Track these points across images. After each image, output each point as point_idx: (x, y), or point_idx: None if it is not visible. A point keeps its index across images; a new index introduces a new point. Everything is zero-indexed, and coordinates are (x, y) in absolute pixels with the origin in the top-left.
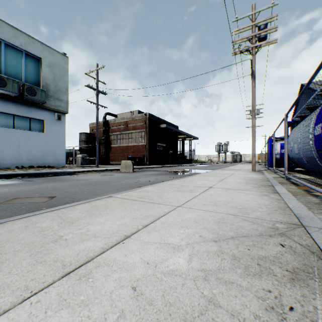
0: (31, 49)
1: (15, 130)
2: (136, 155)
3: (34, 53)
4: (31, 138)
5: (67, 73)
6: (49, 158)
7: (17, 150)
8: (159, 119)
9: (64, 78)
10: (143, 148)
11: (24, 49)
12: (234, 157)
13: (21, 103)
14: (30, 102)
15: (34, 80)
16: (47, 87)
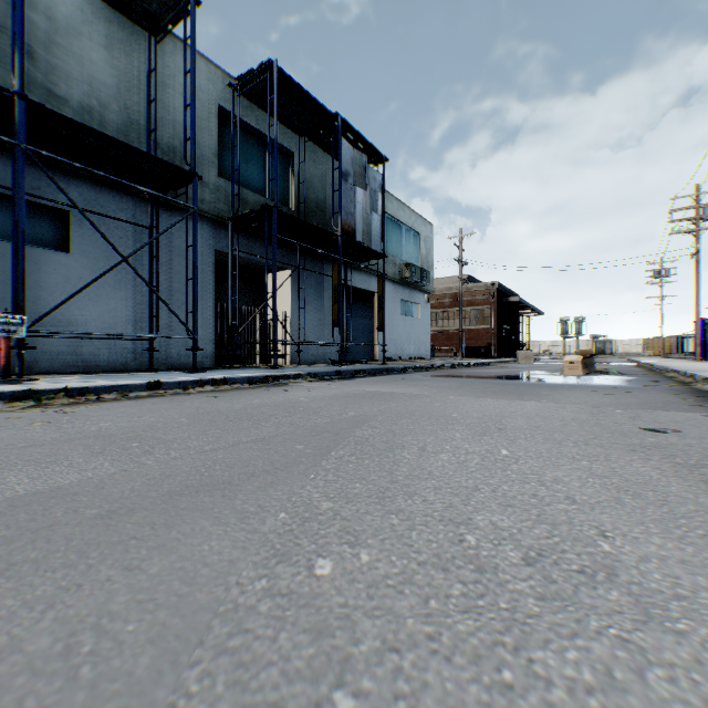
0: (416, 226)
1: (408, 318)
2: (474, 343)
3: (417, 229)
4: (414, 326)
5: (432, 244)
6: (422, 348)
7: (409, 340)
8: (504, 289)
9: (431, 251)
10: (488, 333)
11: (413, 228)
12: (598, 345)
13: (410, 288)
14: (415, 286)
15: (415, 259)
16: (422, 265)
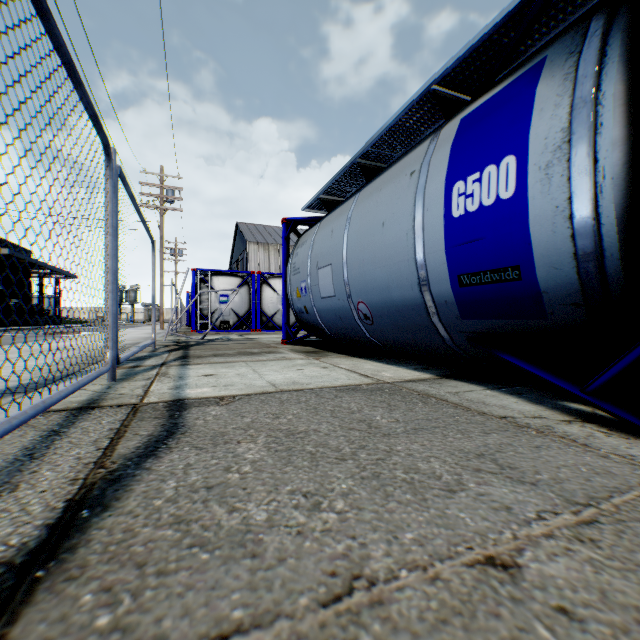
0: None
1: None
2: None
3: None
4: None
5: None
6: None
7: None
8: None
9: None
10: None
11: None
12: (150, 313)
13: None
14: None
15: None
16: None
